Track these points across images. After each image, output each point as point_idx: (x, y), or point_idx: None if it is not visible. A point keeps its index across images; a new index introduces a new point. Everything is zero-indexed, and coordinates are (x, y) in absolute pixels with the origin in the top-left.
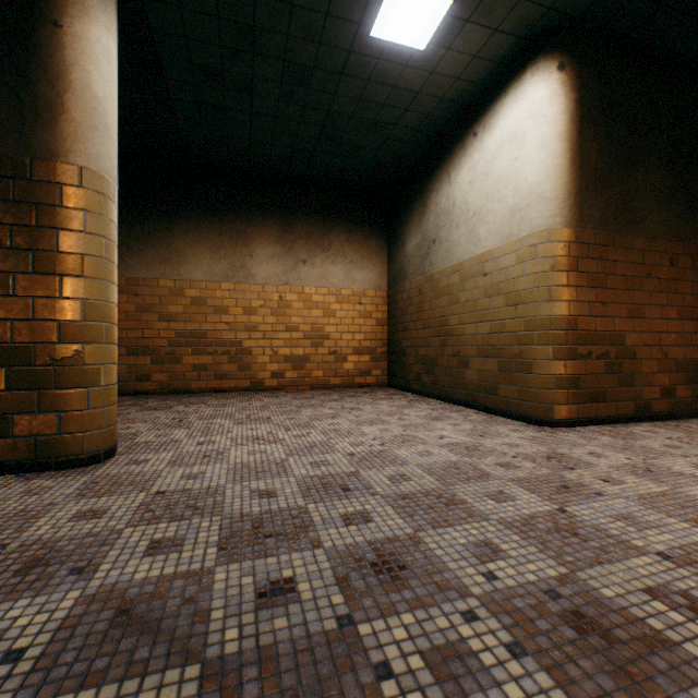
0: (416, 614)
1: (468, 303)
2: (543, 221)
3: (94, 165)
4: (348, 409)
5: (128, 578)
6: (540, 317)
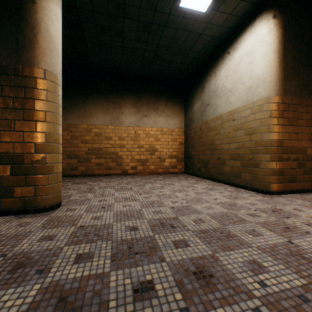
0: (225, 309)
1: (225, 134)
2: (265, 93)
3: (51, 68)
4: (167, 184)
5: (65, 277)
6: (263, 140)
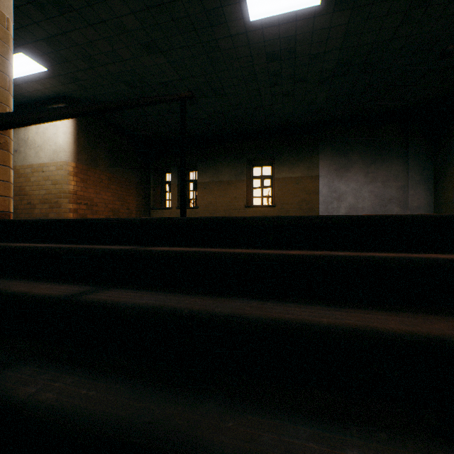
0: None
1: (36, 182)
2: (65, 158)
3: None
4: None
5: None
6: (64, 189)
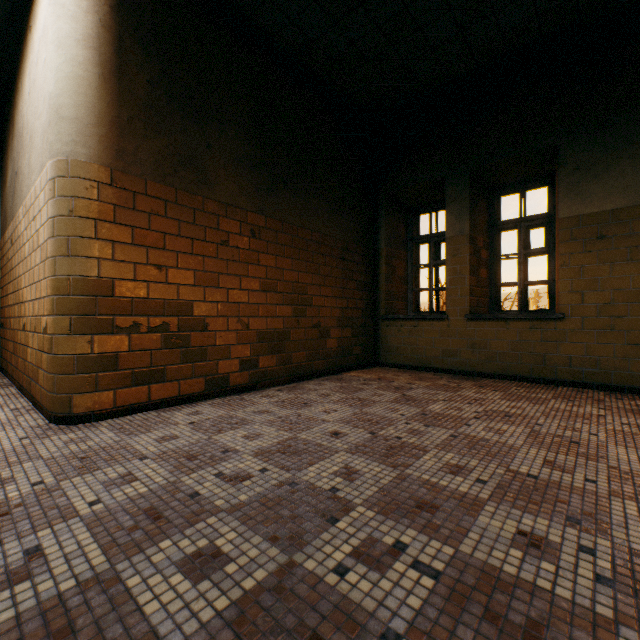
0: None
1: (29, 258)
2: (62, 148)
3: None
4: None
5: None
6: (58, 277)
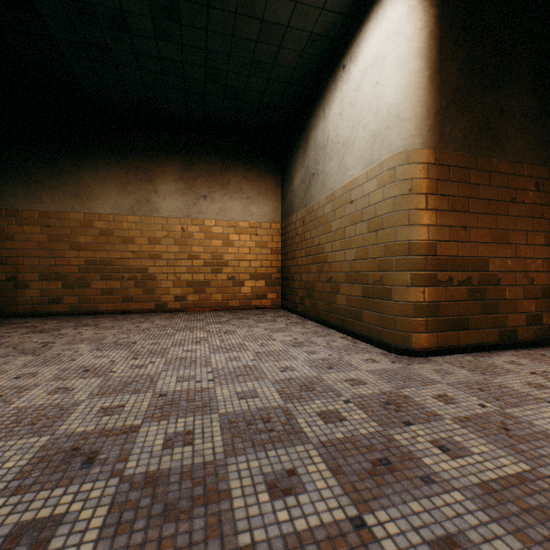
0: None
1: (338, 231)
2: (401, 143)
3: None
4: (222, 332)
5: None
6: (398, 242)
